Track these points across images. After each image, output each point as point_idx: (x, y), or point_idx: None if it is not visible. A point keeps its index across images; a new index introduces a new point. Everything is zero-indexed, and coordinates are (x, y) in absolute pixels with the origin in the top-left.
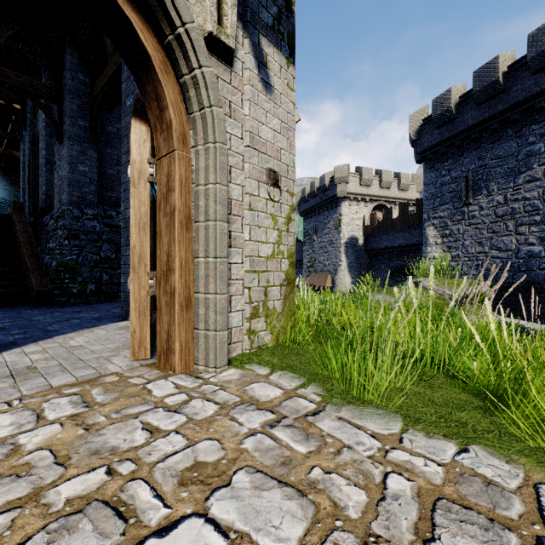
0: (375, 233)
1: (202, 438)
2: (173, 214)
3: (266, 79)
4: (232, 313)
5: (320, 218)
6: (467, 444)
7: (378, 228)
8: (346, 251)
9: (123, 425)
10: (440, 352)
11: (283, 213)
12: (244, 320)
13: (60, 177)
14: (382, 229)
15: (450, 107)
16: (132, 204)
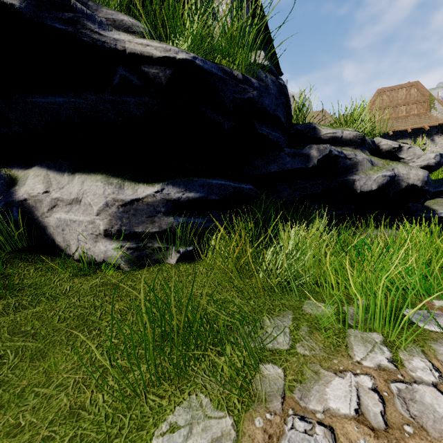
0: None
1: None
2: None
3: (434, 142)
4: None
5: None
6: None
7: None
8: None
9: None
10: None
11: None
12: None
13: None
14: None
15: None
16: None
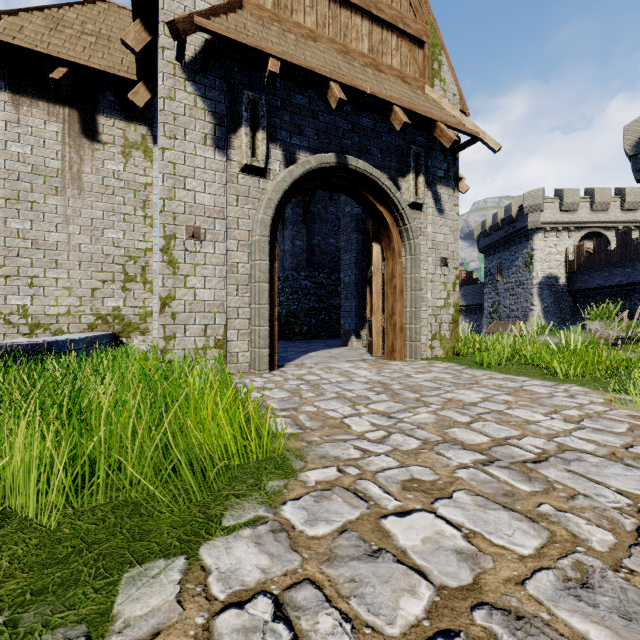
0: (583, 270)
1: (418, 369)
2: (395, 288)
3: (440, 208)
4: (422, 336)
5: (505, 254)
6: (520, 376)
7: (586, 263)
8: (539, 293)
9: (389, 366)
10: (542, 358)
11: (451, 281)
12: (428, 341)
13: (283, 250)
14: (592, 264)
15: None
16: (374, 284)
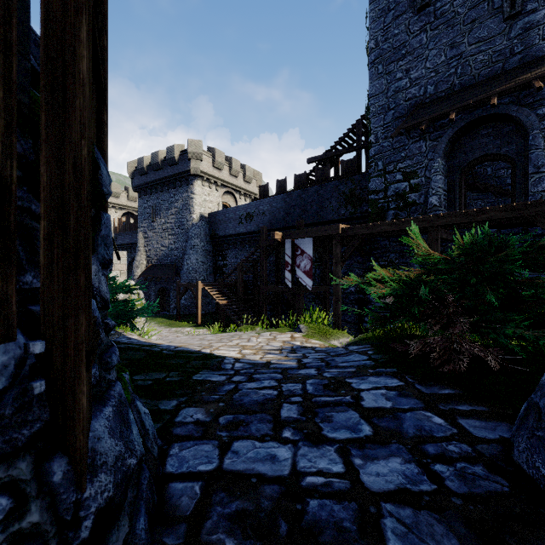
0: (122, 233)
1: None
2: None
3: None
4: None
5: None
6: None
7: (123, 229)
8: None
9: None
10: None
11: None
12: None
13: None
14: (125, 230)
15: (144, 167)
16: None
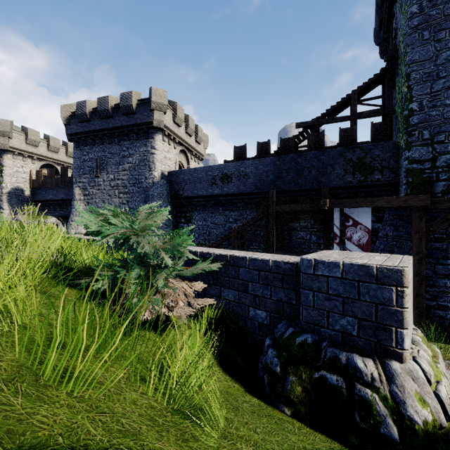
0: (42, 187)
1: None
2: None
3: None
4: None
5: None
6: None
7: (44, 183)
8: (9, 200)
9: None
10: None
11: None
12: None
13: None
14: (48, 185)
15: (86, 112)
16: None
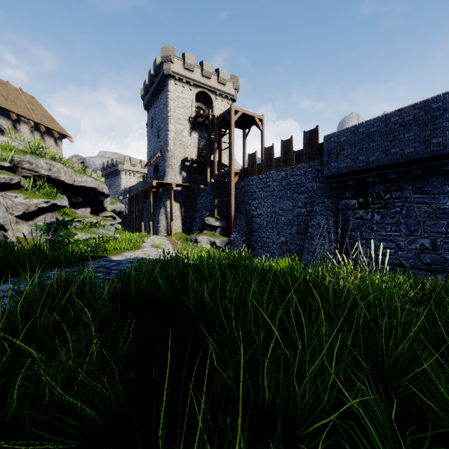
0: None
1: None
2: None
3: None
4: None
5: None
6: None
7: None
8: None
9: None
10: None
11: None
12: None
13: None
14: None
15: (104, 167)
16: None
